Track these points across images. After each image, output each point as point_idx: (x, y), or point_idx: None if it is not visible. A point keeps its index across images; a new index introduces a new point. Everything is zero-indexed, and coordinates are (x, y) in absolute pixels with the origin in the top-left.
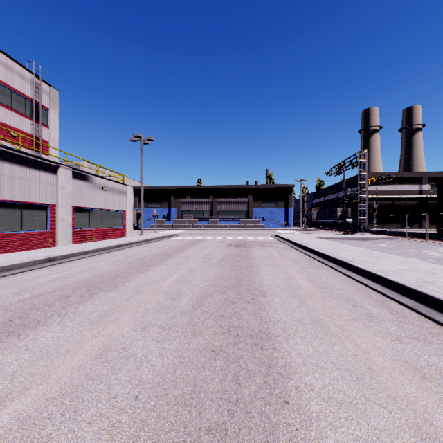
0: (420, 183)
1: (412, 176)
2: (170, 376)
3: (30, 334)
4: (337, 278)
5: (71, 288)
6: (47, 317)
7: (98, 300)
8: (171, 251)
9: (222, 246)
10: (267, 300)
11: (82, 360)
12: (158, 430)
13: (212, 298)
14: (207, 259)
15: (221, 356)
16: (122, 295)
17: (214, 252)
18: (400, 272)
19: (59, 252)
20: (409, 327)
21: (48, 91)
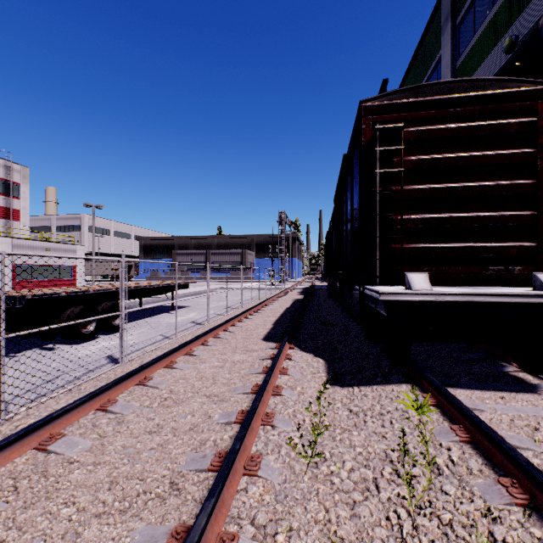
0: None
1: None
2: None
3: None
4: None
5: None
6: None
7: None
8: None
9: None
10: None
11: None
12: None
13: None
14: None
15: None
16: None
17: None
18: None
19: None
20: None
21: (19, 170)
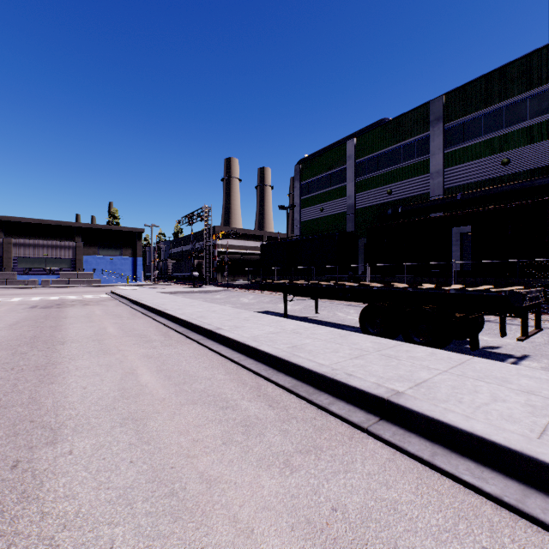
0: (262, 240)
1: (256, 233)
2: None
3: None
4: (147, 324)
5: None
6: None
7: None
8: None
9: (20, 309)
10: (65, 346)
11: None
12: None
13: None
14: None
15: (2, 380)
16: None
17: (3, 316)
18: (194, 313)
19: None
20: (168, 341)
21: None
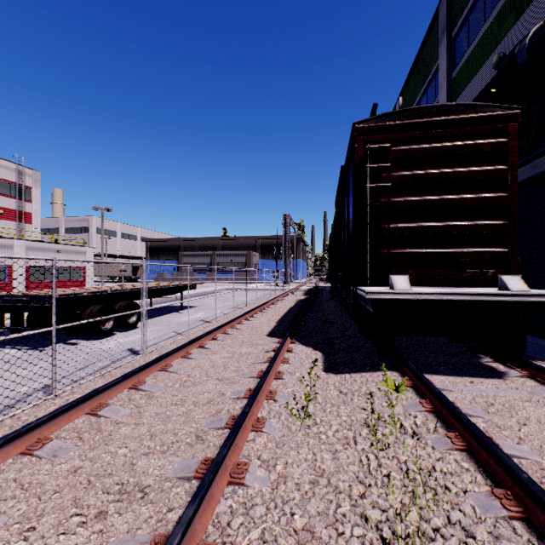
0: None
1: None
2: None
3: None
4: None
5: None
6: None
7: None
8: None
9: None
10: None
11: None
12: None
13: None
14: None
15: None
16: None
17: None
18: None
19: None
20: None
21: (31, 174)
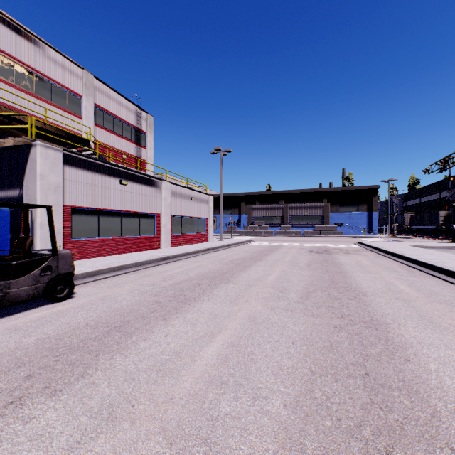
0: None
1: None
2: (309, 336)
3: (195, 304)
4: (444, 287)
5: (197, 279)
6: (197, 296)
7: (223, 288)
8: (256, 255)
9: (303, 252)
10: (369, 299)
11: (241, 321)
12: (317, 359)
13: (316, 294)
14: (294, 264)
15: (343, 330)
16: (238, 286)
17: (297, 257)
18: None
19: (168, 252)
20: None
21: (145, 118)
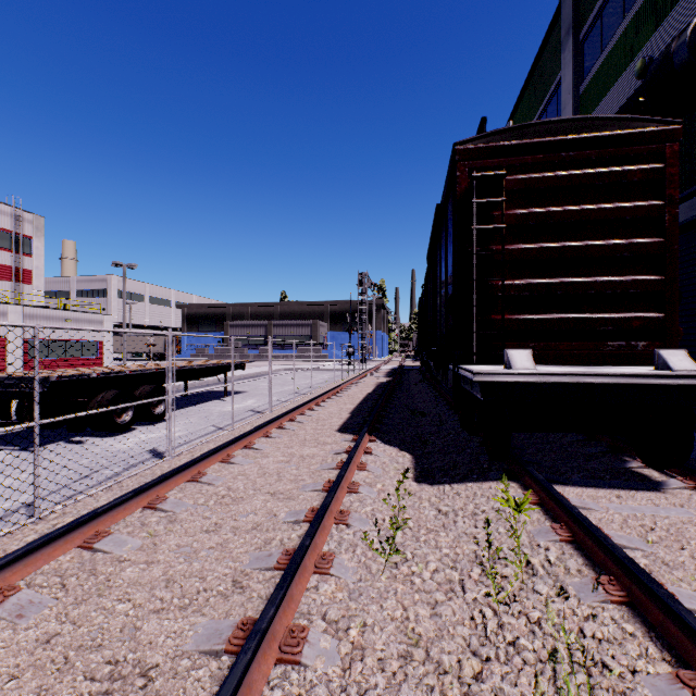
0: None
1: None
2: None
3: None
4: None
5: None
6: None
7: None
8: None
9: None
10: None
11: None
12: None
13: None
14: None
15: None
16: None
17: None
18: None
19: None
20: None
21: (31, 220)
